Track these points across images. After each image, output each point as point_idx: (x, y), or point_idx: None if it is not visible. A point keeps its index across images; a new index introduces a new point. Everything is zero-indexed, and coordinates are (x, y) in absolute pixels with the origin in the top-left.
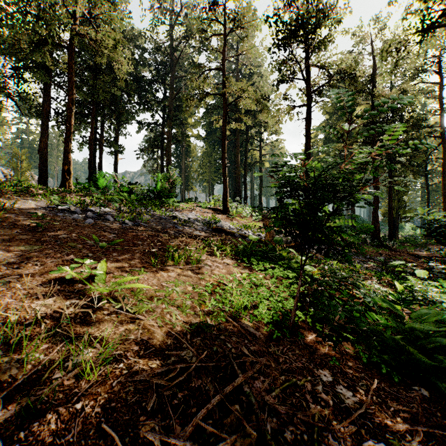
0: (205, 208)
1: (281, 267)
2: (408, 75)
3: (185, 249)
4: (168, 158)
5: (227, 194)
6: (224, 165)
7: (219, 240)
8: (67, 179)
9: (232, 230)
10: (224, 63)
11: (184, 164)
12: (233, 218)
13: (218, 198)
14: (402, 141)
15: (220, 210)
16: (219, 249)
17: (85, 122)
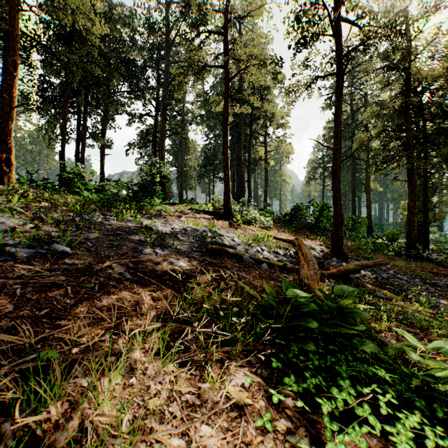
0: (202, 211)
1: (391, 394)
2: (439, 57)
3: (113, 347)
4: (162, 153)
5: (229, 193)
6: (226, 156)
7: (216, 289)
8: (7, 172)
9: (238, 248)
10: (226, 25)
11: (181, 162)
12: (238, 225)
13: (218, 199)
14: (444, 129)
15: (220, 214)
16: (214, 319)
17: None
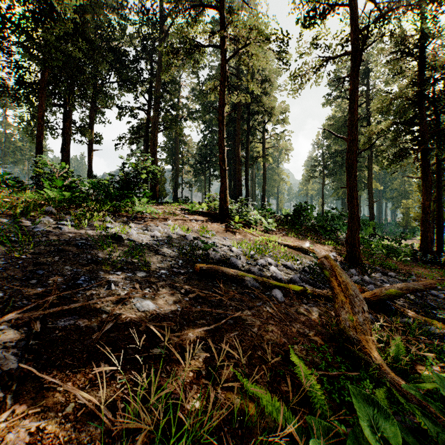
0: (194, 212)
1: None
2: None
3: None
4: (154, 148)
5: (226, 191)
6: (222, 148)
7: (200, 394)
8: None
9: (238, 263)
10: None
11: (176, 159)
12: (236, 228)
13: (213, 197)
14: None
15: (216, 215)
16: None
17: (50, 104)
